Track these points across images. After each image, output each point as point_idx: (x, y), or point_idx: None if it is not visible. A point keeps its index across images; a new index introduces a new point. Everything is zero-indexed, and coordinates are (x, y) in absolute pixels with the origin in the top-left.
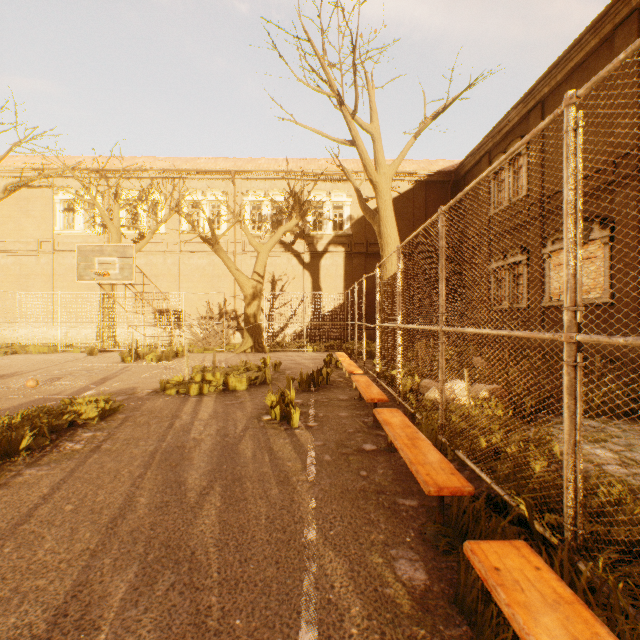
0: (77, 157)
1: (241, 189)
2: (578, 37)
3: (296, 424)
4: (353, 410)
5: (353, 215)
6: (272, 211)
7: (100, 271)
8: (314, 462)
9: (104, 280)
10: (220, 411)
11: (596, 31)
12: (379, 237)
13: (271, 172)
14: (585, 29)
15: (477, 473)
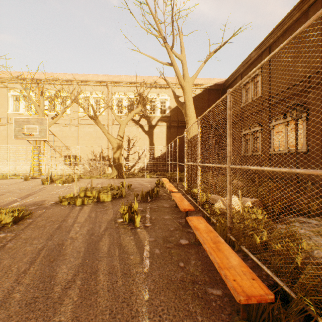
0: (21, 72)
1: (111, 91)
2: (290, 11)
3: (138, 225)
4: (172, 214)
5: (171, 106)
6: (128, 103)
7: (27, 133)
8: (148, 255)
9: (30, 138)
10: (92, 216)
11: (299, 8)
12: (185, 116)
13: (127, 82)
14: (293, 7)
15: (259, 265)
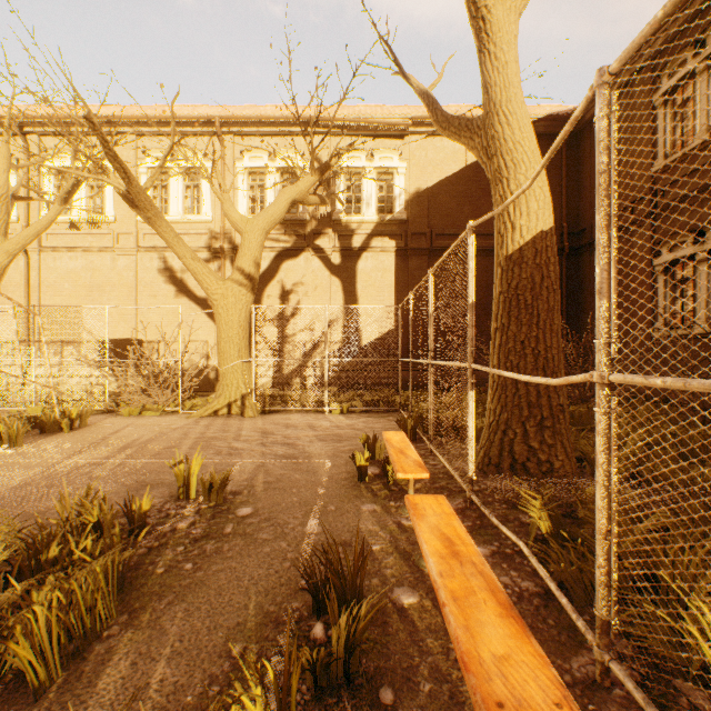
0: None
1: (232, 149)
2: None
3: None
4: None
5: (409, 189)
6: (281, 184)
7: None
8: None
9: None
10: None
11: None
12: (489, 156)
13: (279, 120)
14: None
15: None
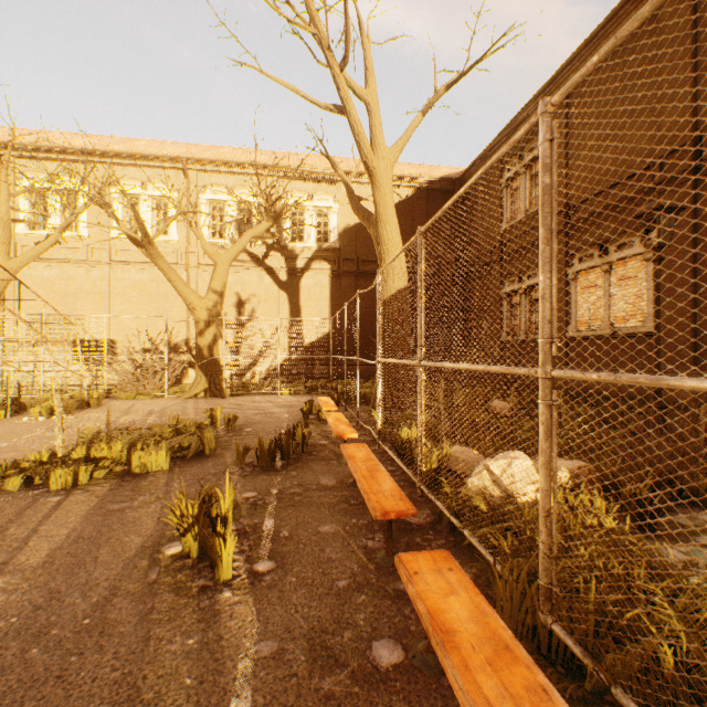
0: None
1: (196, 183)
2: (618, 5)
3: (227, 573)
4: (345, 515)
5: (341, 225)
6: (238, 214)
7: None
8: None
9: None
10: (82, 535)
11: None
12: (377, 243)
13: (237, 164)
14: None
15: None
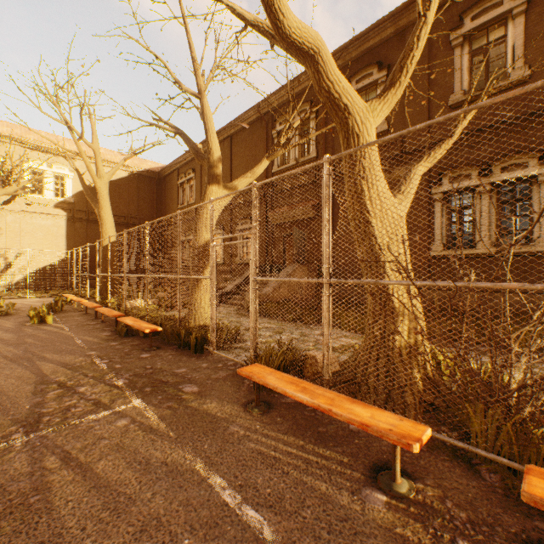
0: None
1: None
2: None
3: (52, 322)
4: (84, 317)
5: (76, 187)
6: None
7: None
8: (68, 328)
9: None
10: None
11: (218, 136)
12: (100, 218)
13: None
14: None
15: None
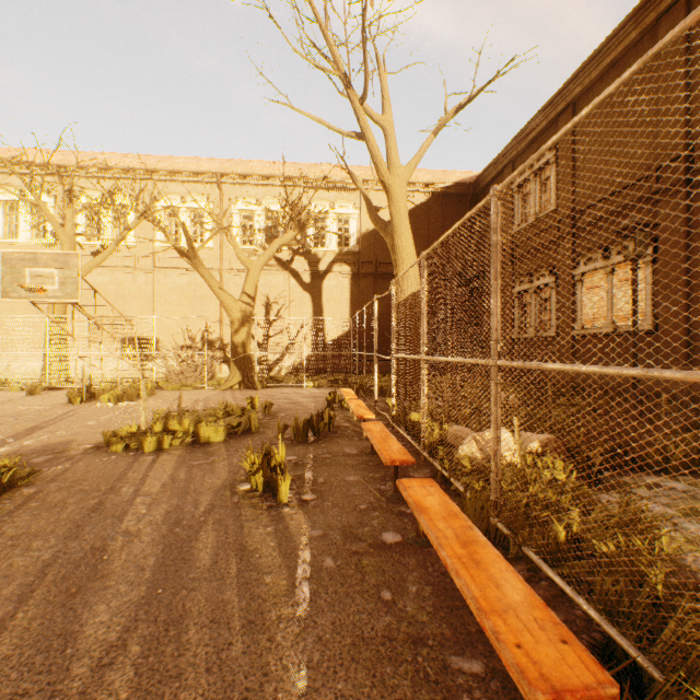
0: (22, 149)
1: (229, 195)
2: (618, 27)
3: (285, 498)
4: (365, 471)
5: (360, 230)
6: (266, 222)
7: (33, 286)
8: (308, 574)
9: (38, 298)
10: (179, 478)
11: (637, 21)
12: (392, 251)
13: (265, 176)
14: (626, 17)
15: (568, 595)
